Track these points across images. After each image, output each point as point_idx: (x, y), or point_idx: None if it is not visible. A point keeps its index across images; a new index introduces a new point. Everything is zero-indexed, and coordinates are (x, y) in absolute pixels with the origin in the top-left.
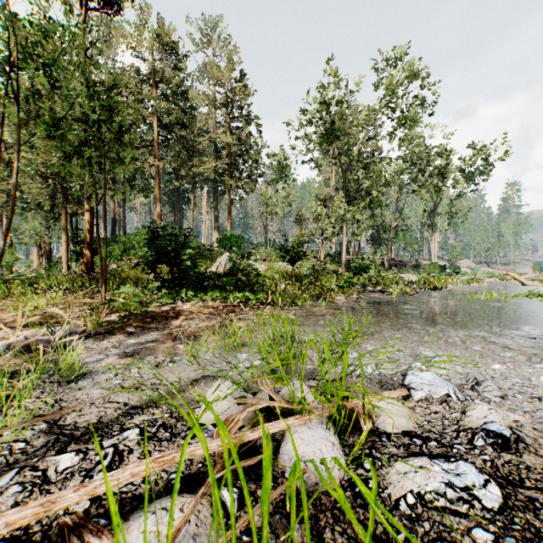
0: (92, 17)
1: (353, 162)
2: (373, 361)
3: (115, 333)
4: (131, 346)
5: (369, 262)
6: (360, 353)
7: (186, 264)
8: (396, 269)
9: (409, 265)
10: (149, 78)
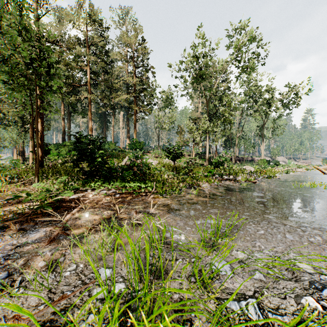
0: (50, 5)
1: (213, 96)
2: (249, 281)
3: (9, 227)
4: (4, 250)
5: (224, 159)
6: (231, 264)
7: (97, 161)
8: (239, 162)
9: (247, 160)
10: (84, 42)
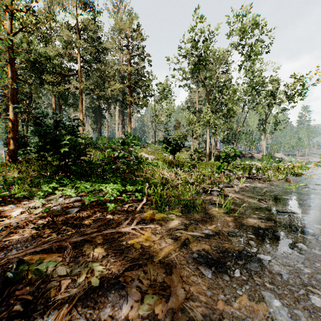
0: None
1: (212, 88)
2: None
3: None
4: None
5: (238, 152)
6: None
7: (62, 151)
8: (239, 158)
9: (246, 156)
10: (74, 28)
